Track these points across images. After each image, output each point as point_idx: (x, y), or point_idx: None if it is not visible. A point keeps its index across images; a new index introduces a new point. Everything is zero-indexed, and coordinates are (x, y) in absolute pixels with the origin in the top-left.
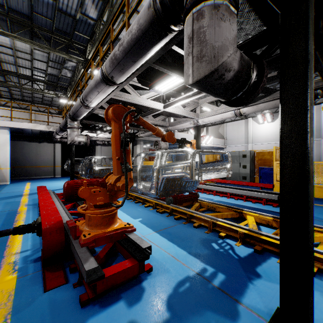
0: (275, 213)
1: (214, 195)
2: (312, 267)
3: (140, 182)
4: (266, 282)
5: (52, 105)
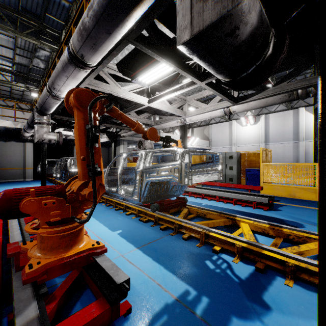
0: (267, 217)
1: (202, 199)
2: None
3: (120, 186)
4: (279, 318)
5: (24, 100)
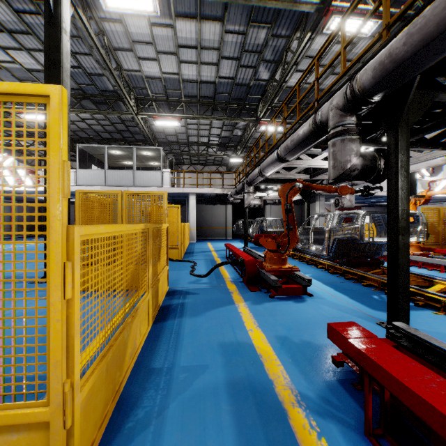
0: None
1: (418, 268)
2: (406, 286)
3: (312, 243)
4: None
5: (222, 164)
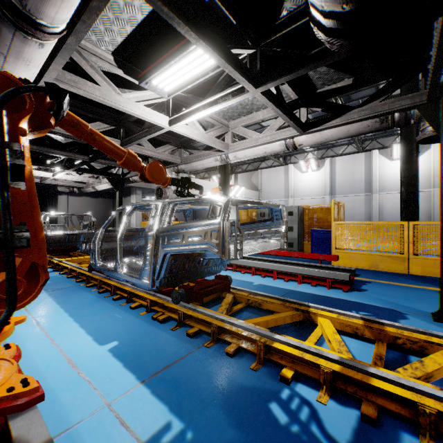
0: (351, 303)
1: (252, 275)
2: None
3: (122, 261)
4: None
5: None
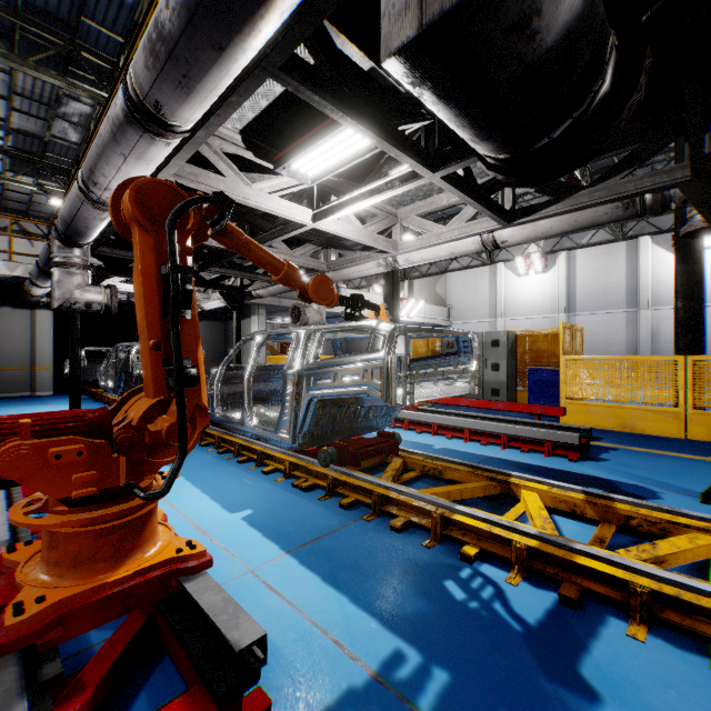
0: (579, 477)
1: (433, 435)
2: None
3: (250, 409)
4: None
5: (33, 215)
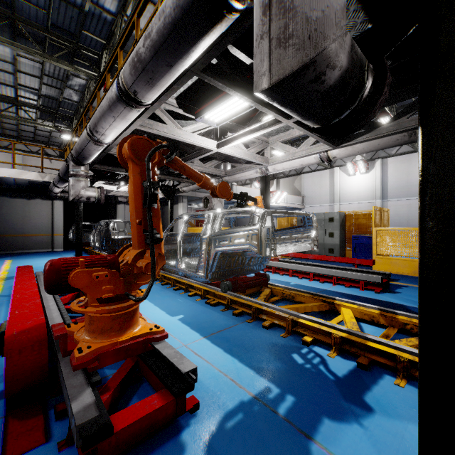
0: (379, 302)
1: (290, 276)
2: None
3: (181, 258)
4: (382, 422)
5: (51, 144)
